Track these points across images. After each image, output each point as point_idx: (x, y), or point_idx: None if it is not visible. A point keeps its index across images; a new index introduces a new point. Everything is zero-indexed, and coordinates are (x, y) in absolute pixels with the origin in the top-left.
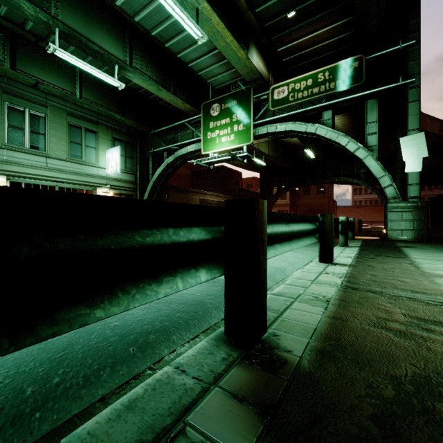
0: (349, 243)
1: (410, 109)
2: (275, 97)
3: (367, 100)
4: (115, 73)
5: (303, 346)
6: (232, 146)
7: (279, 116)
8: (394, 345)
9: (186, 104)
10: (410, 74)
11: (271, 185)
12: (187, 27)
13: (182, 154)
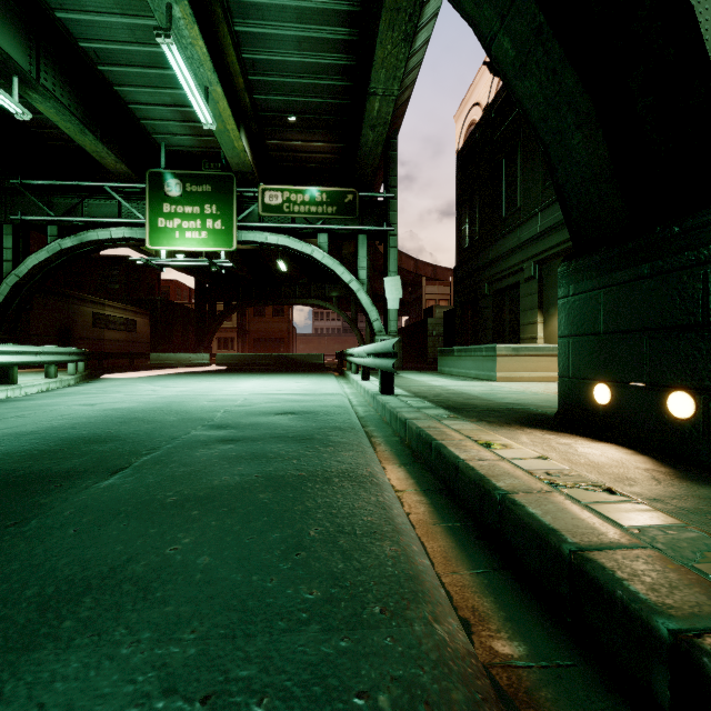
0: None
1: (391, 254)
2: (267, 201)
3: (359, 234)
4: (14, 88)
5: (407, 394)
6: (204, 247)
7: (271, 225)
8: (428, 391)
9: (122, 164)
10: (391, 222)
11: (215, 299)
12: (198, 109)
13: (98, 238)
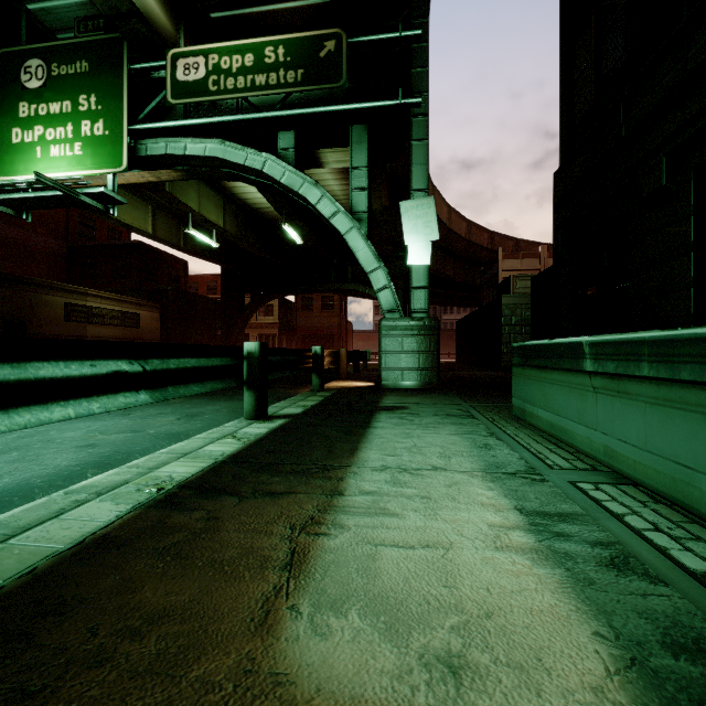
0: (293, 403)
1: (415, 153)
2: (180, 77)
3: (353, 123)
4: None
5: None
6: (77, 170)
7: (189, 121)
8: None
9: None
10: (415, 90)
11: (242, 289)
12: None
13: None
